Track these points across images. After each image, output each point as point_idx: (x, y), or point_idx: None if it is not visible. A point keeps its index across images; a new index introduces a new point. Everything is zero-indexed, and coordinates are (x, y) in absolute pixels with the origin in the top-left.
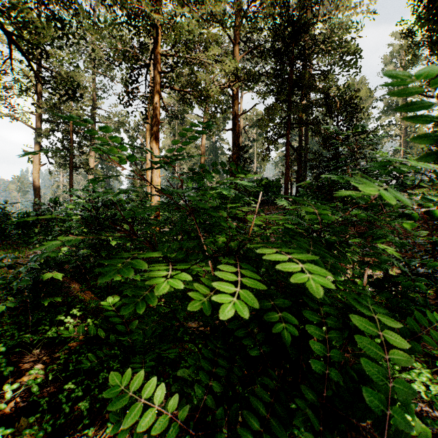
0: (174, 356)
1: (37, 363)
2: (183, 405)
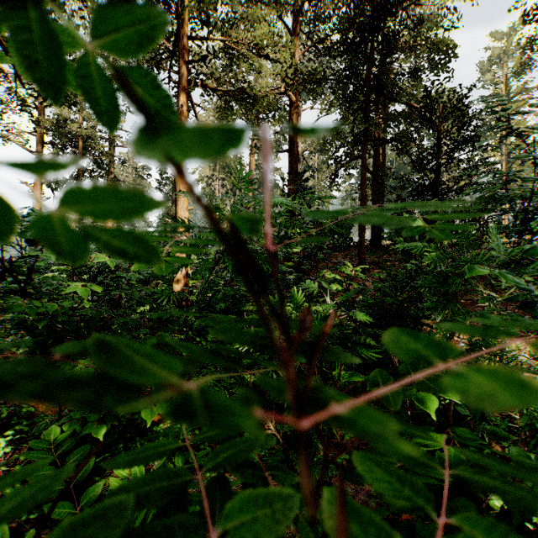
0: None
1: None
2: None
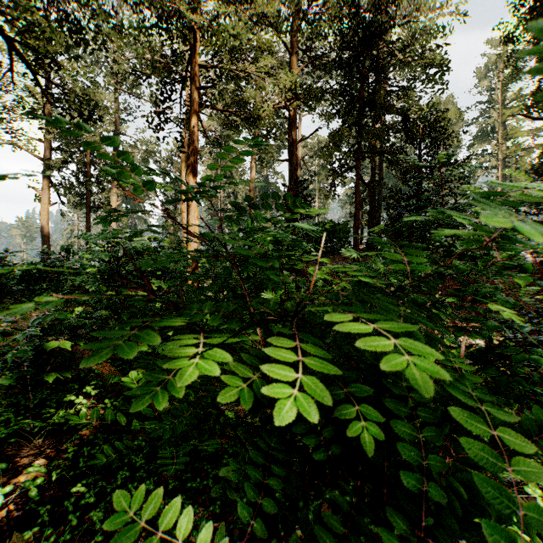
0: (214, 448)
1: (38, 458)
2: (223, 535)
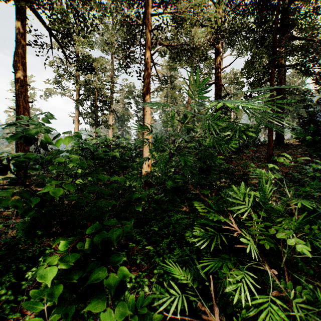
0: None
1: None
2: None
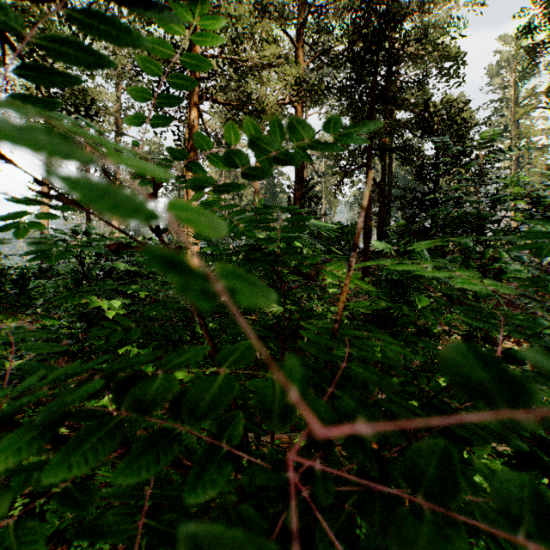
0: None
1: None
2: None
